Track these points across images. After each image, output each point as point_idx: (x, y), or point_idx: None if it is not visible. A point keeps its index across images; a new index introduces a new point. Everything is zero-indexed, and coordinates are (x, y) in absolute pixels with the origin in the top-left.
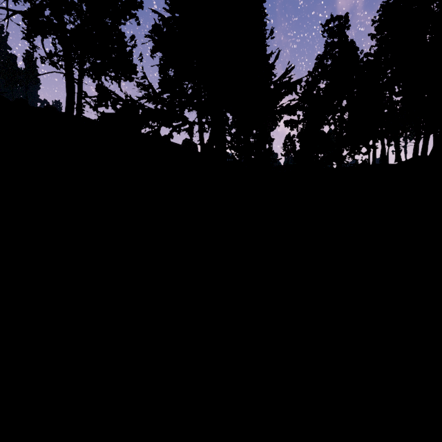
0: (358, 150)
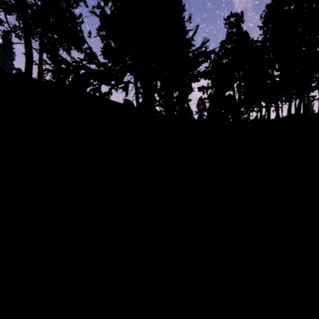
0: (252, 109)
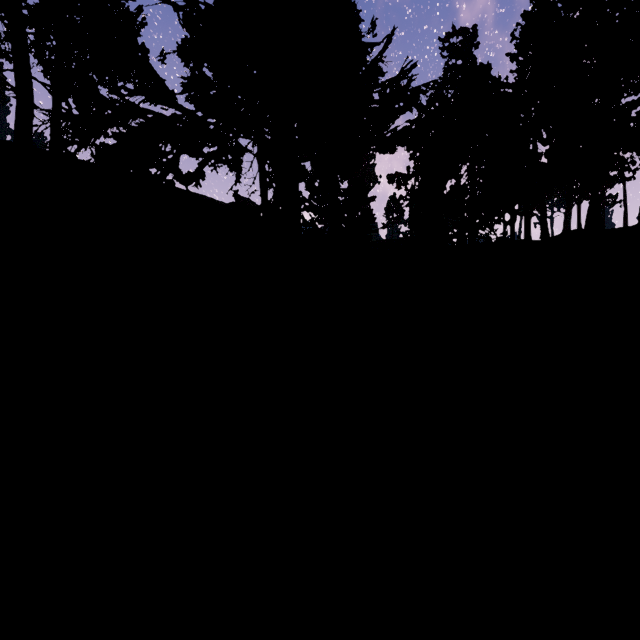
0: (499, 218)
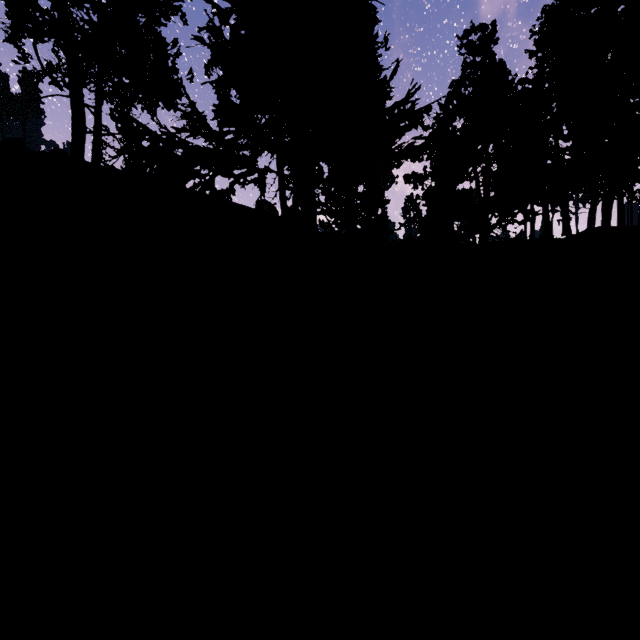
0: (512, 218)
